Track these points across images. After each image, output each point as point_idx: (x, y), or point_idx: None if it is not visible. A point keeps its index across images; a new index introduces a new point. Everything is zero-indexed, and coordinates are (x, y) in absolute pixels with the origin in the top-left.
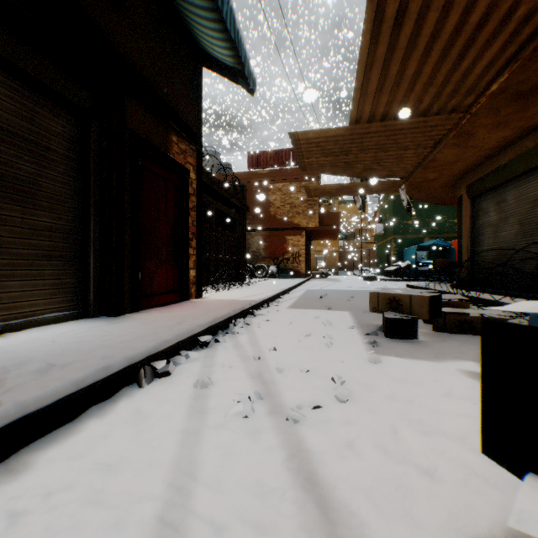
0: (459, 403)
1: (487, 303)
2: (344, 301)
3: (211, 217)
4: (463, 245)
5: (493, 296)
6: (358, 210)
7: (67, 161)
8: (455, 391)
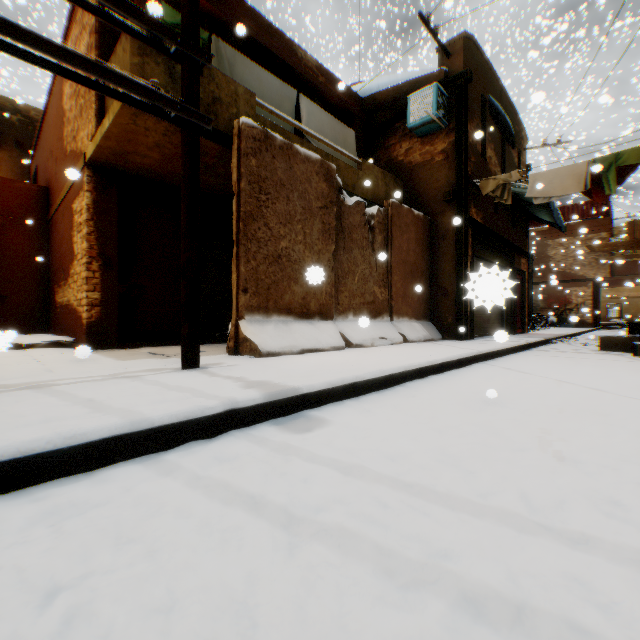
0: None
1: None
2: None
3: None
4: None
5: None
6: None
7: None
8: None
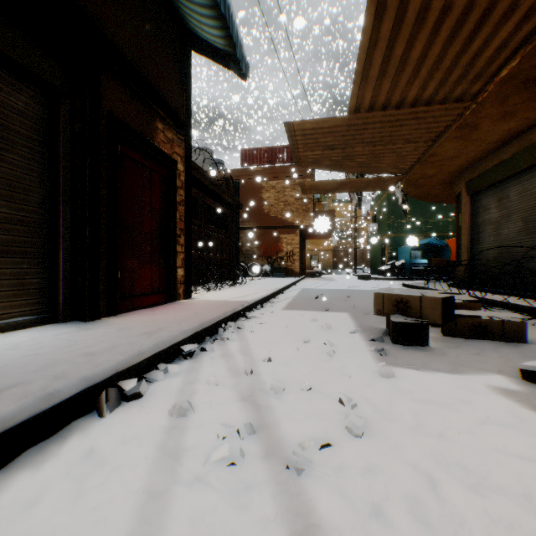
0: (503, 435)
1: (491, 303)
2: (341, 301)
3: (202, 213)
4: (462, 244)
5: (496, 296)
6: (351, 209)
7: (31, 144)
8: (492, 417)
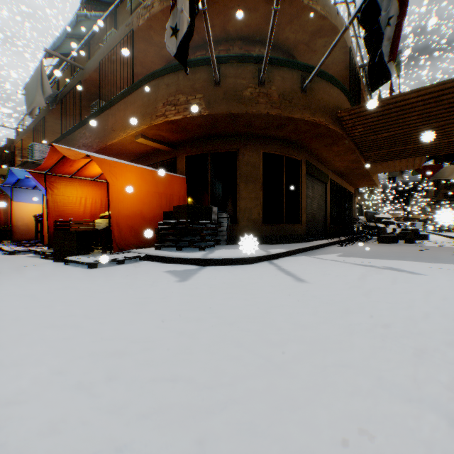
0: None
1: (336, 242)
2: (429, 249)
3: None
4: (303, 206)
5: (330, 239)
6: None
7: None
8: None
